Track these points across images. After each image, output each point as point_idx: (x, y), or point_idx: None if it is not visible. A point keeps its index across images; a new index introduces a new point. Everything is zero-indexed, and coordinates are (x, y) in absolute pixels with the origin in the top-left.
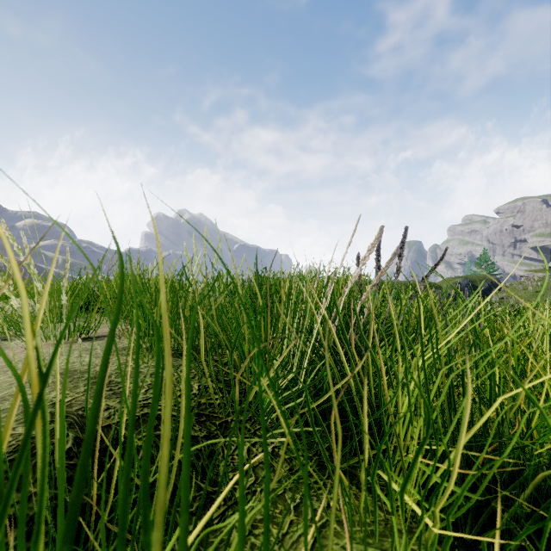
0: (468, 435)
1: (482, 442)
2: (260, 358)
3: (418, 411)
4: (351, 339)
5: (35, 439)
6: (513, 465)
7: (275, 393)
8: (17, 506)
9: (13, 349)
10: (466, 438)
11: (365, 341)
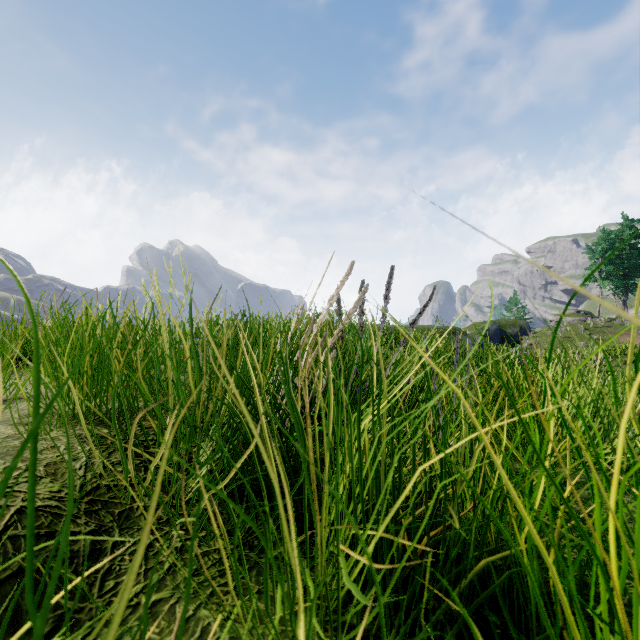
0: (389, 517)
1: (441, 517)
2: (29, 437)
3: (310, 494)
4: (298, 397)
5: None
6: (459, 546)
7: (32, 489)
8: None
9: None
10: (386, 521)
11: (293, 401)
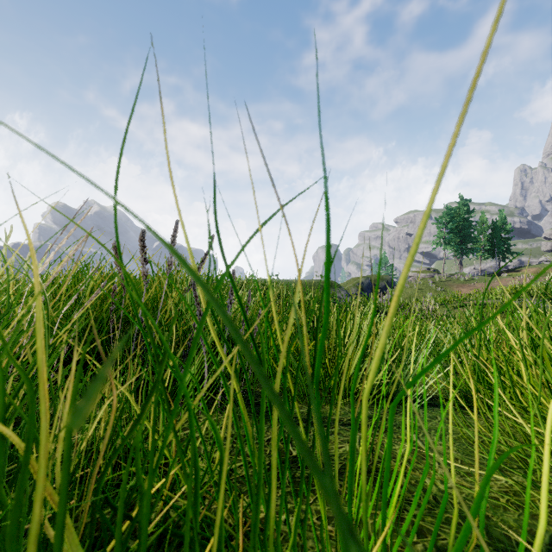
0: None
1: None
2: None
3: None
4: None
5: None
6: None
7: None
8: None
9: None
10: None
11: None
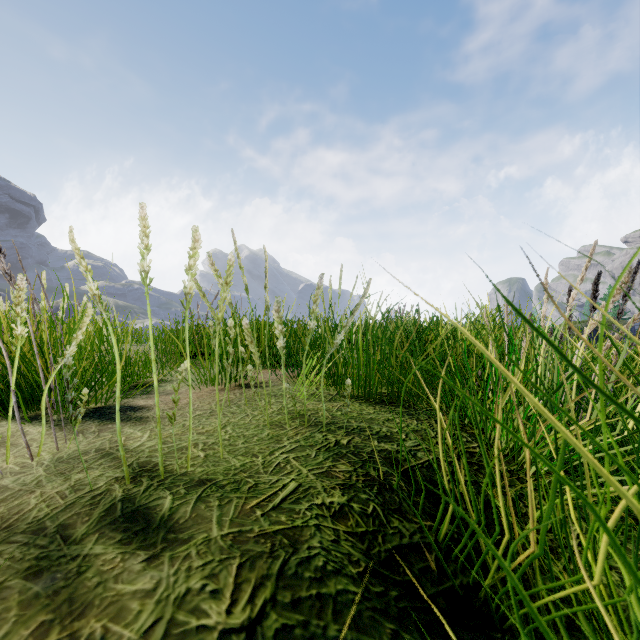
0: None
1: None
2: None
3: None
4: None
5: (369, 476)
6: None
7: None
8: (414, 535)
9: (183, 394)
10: None
11: None
